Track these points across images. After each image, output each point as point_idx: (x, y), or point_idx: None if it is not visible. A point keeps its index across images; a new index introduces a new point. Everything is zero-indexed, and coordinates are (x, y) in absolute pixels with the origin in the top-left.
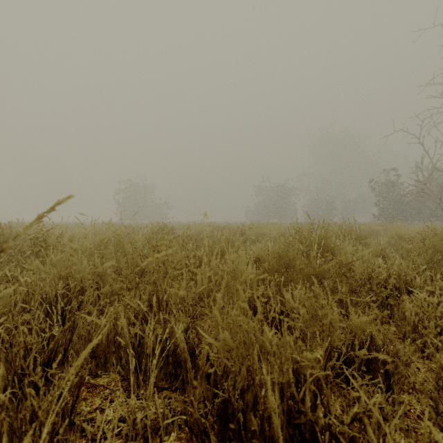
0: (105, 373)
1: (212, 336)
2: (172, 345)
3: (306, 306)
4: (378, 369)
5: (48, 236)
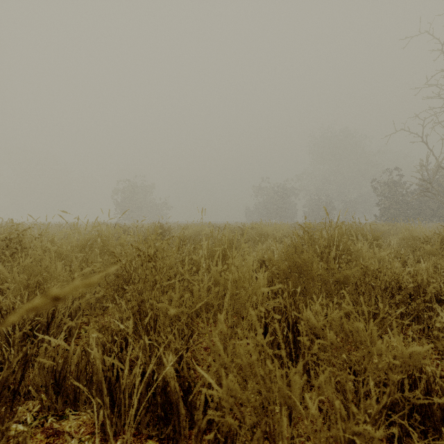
0: (75, 412)
1: (211, 370)
2: (158, 380)
3: (335, 328)
4: (433, 413)
5: (23, 236)
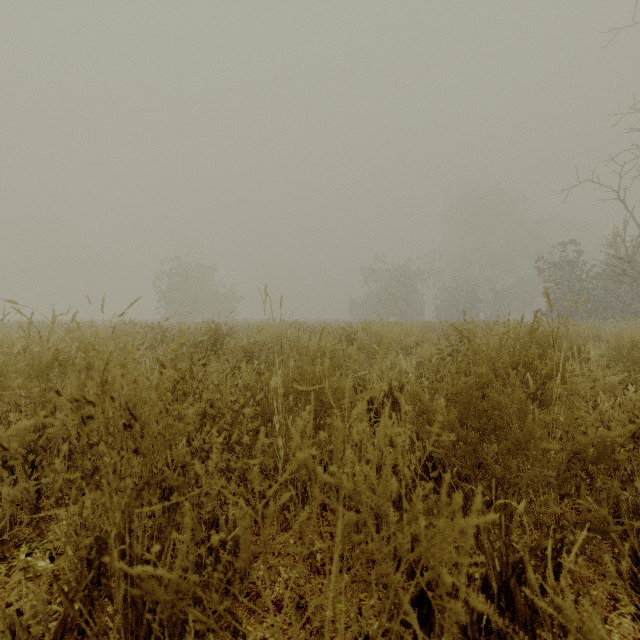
0: None
1: None
2: None
3: None
4: None
5: None
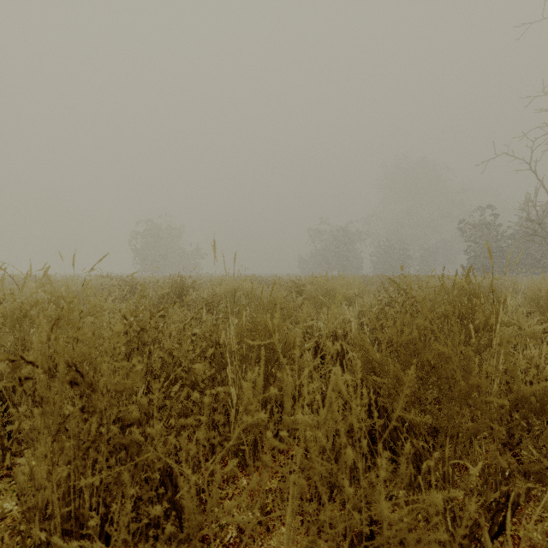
0: None
1: None
2: None
3: None
4: None
5: None
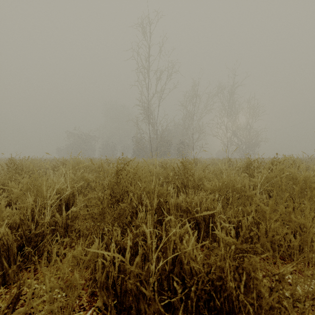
0: None
1: None
2: None
3: None
4: None
5: None
